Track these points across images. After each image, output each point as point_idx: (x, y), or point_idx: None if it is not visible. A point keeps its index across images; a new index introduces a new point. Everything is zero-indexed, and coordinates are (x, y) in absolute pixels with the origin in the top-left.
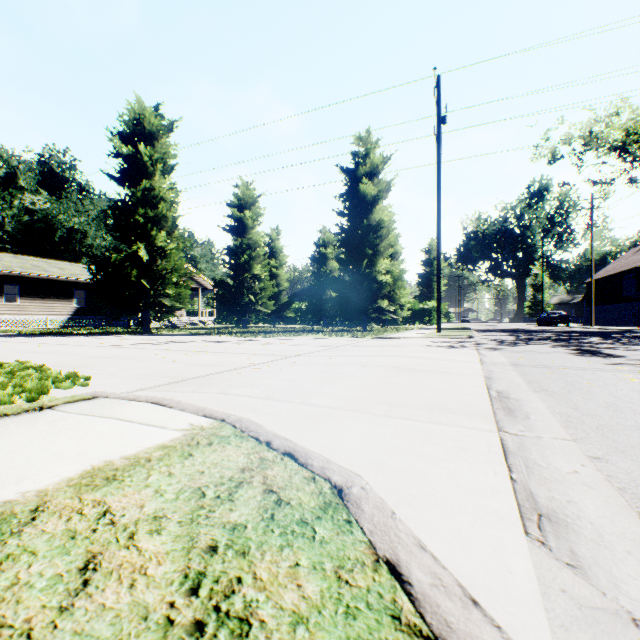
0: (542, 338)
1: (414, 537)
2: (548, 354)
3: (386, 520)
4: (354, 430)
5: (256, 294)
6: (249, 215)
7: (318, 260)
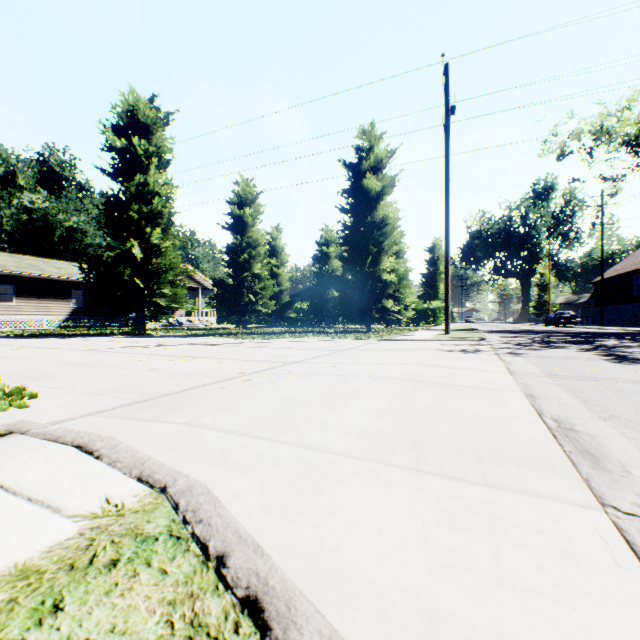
0: (559, 340)
1: None
2: (580, 361)
3: None
4: (373, 506)
5: (256, 294)
6: (249, 213)
7: (320, 259)
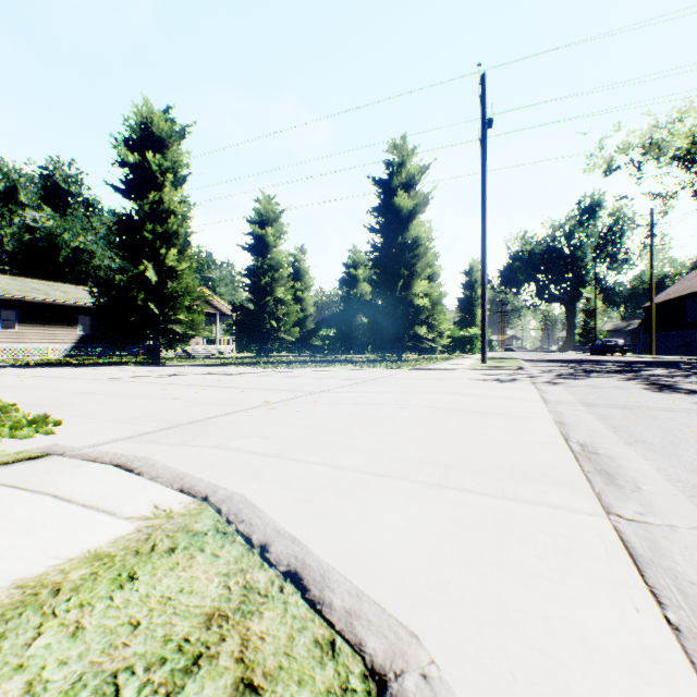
0: (602, 369)
1: None
2: (619, 390)
3: None
4: (397, 513)
5: (279, 320)
6: (271, 232)
7: (348, 283)
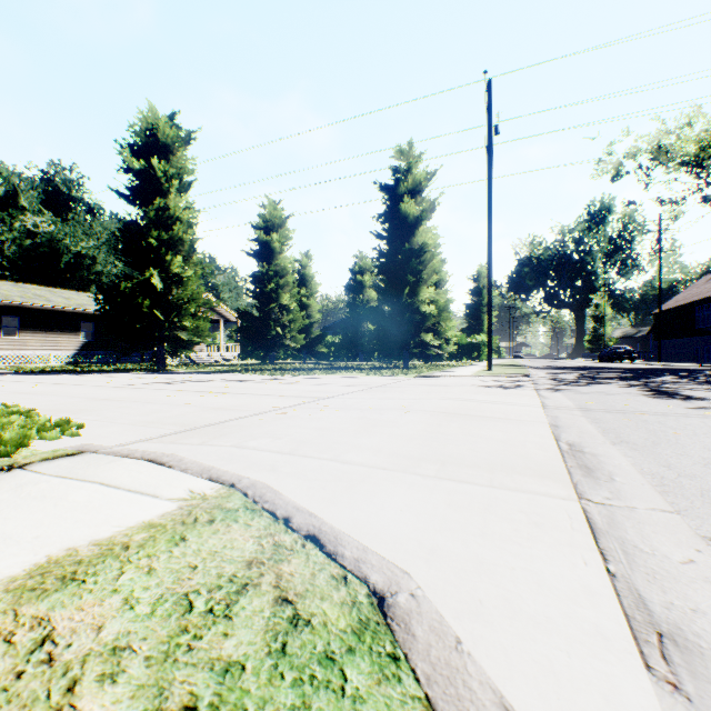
0: (607, 376)
1: (493, 690)
2: (619, 396)
3: (449, 655)
4: (397, 498)
5: (284, 327)
6: (276, 238)
7: (354, 289)
